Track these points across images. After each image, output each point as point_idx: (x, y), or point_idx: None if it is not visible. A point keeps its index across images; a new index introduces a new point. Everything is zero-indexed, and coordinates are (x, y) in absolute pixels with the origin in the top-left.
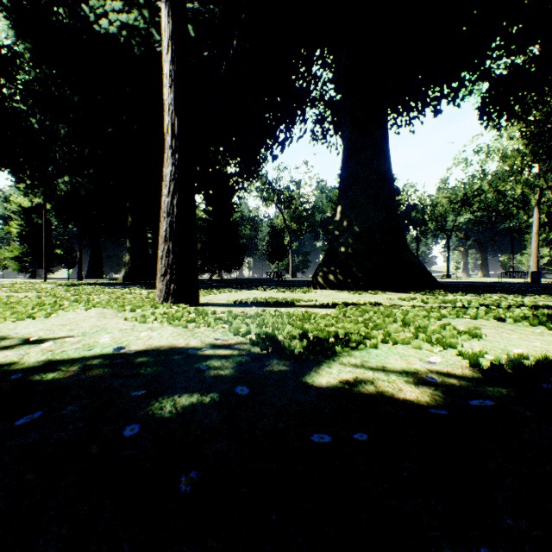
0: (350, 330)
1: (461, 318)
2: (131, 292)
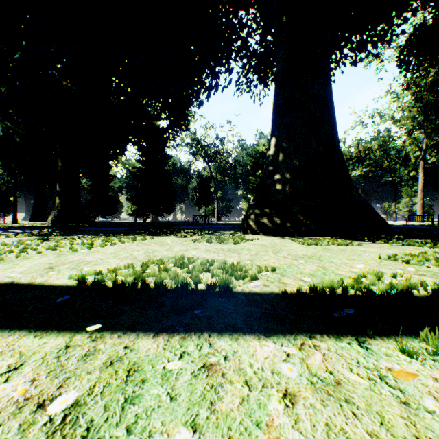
0: None
1: None
2: None
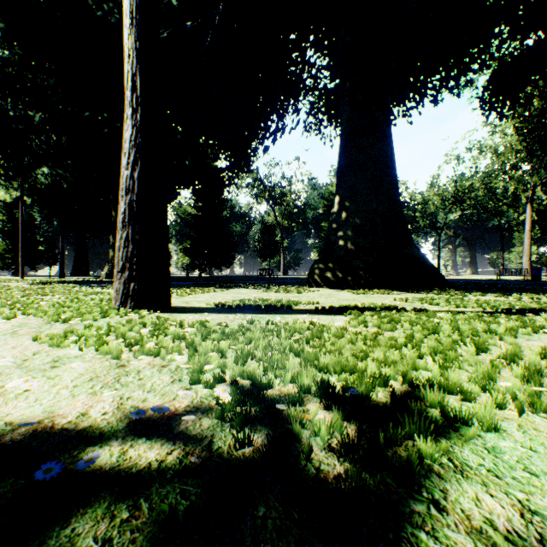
0: (405, 369)
1: (538, 333)
2: (97, 292)
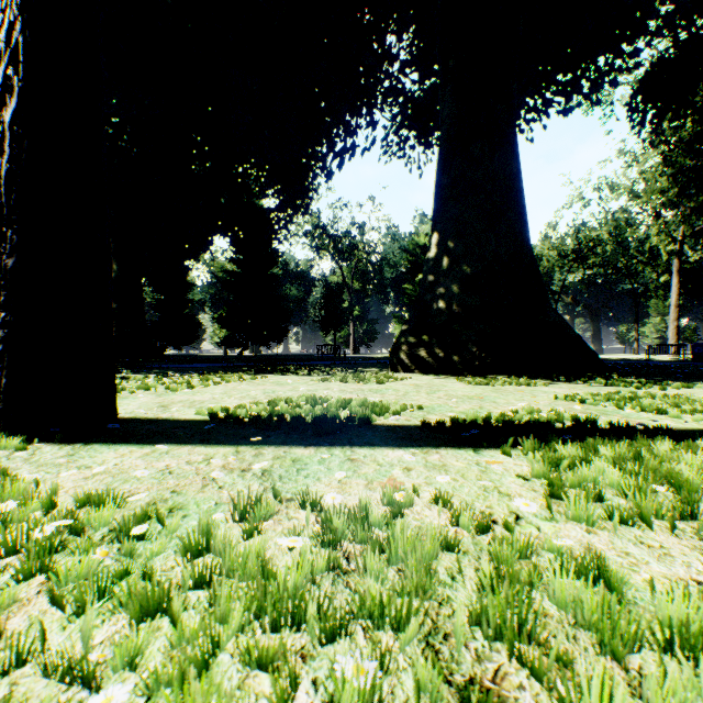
0: None
1: None
2: None
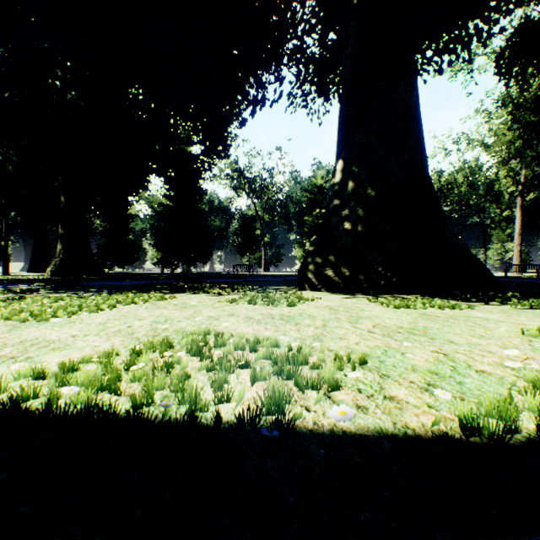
0: None
1: None
2: None
